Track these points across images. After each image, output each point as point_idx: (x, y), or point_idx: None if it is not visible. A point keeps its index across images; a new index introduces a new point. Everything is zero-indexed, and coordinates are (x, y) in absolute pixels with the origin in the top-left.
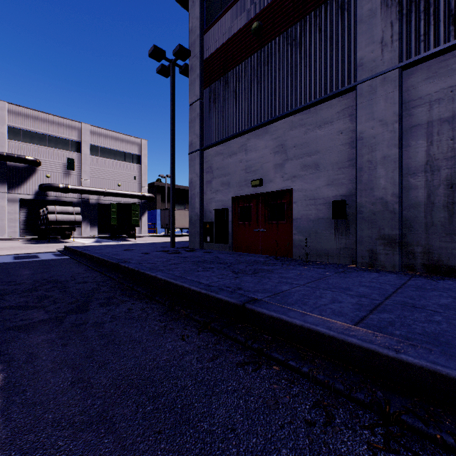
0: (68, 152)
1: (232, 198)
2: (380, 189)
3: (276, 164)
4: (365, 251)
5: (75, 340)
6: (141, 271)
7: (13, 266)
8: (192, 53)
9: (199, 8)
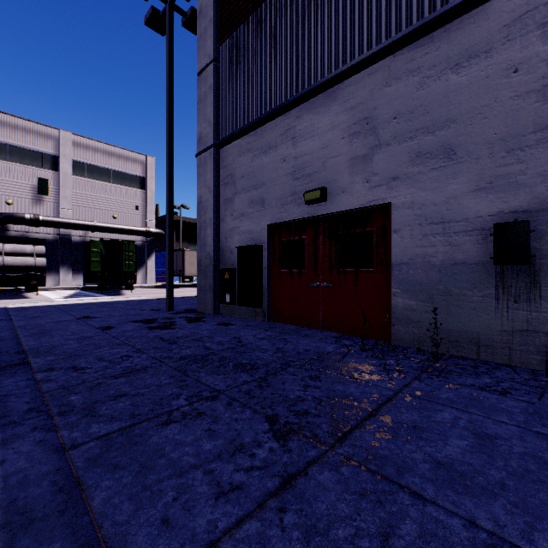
0: (40, 169)
1: (269, 227)
2: None
3: (353, 157)
4: None
5: None
6: None
7: None
8: None
9: None
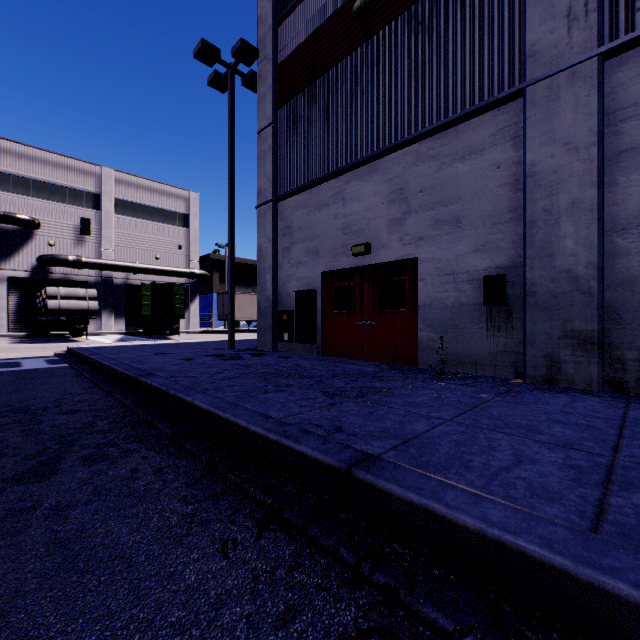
0: (82, 208)
1: (322, 274)
2: (565, 255)
3: (391, 219)
4: (539, 358)
5: None
6: (170, 392)
7: None
8: (261, 53)
9: None
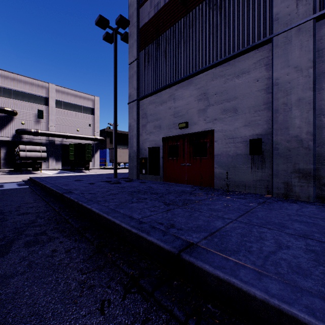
0: (38, 105)
1: (163, 138)
2: (295, 128)
3: (199, 109)
4: (280, 183)
5: None
6: (79, 202)
7: None
8: (131, 22)
9: None
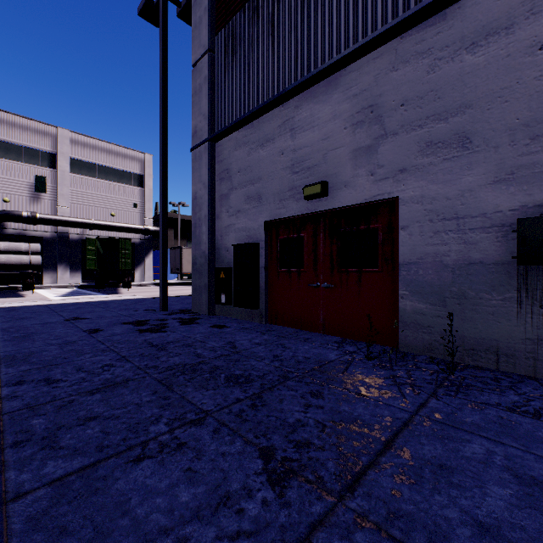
0: (37, 167)
1: (266, 223)
2: None
3: (357, 148)
4: None
5: None
6: None
7: None
8: None
9: None
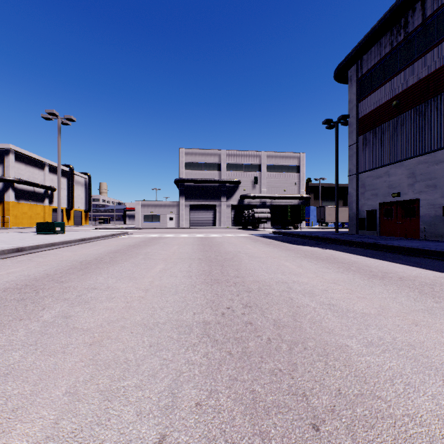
0: (254, 172)
1: (379, 203)
2: None
3: (408, 184)
4: None
5: (327, 246)
6: (332, 238)
7: (269, 237)
8: (350, 114)
9: (355, 88)
